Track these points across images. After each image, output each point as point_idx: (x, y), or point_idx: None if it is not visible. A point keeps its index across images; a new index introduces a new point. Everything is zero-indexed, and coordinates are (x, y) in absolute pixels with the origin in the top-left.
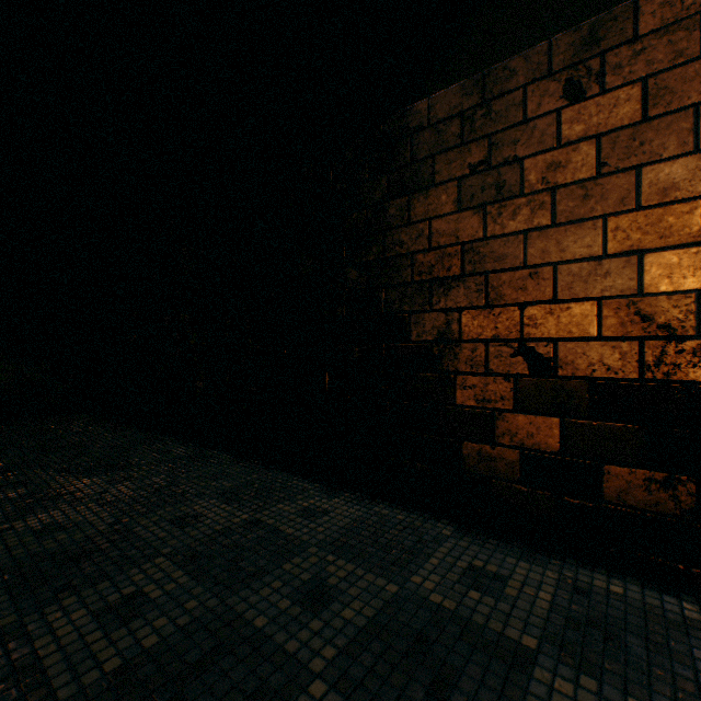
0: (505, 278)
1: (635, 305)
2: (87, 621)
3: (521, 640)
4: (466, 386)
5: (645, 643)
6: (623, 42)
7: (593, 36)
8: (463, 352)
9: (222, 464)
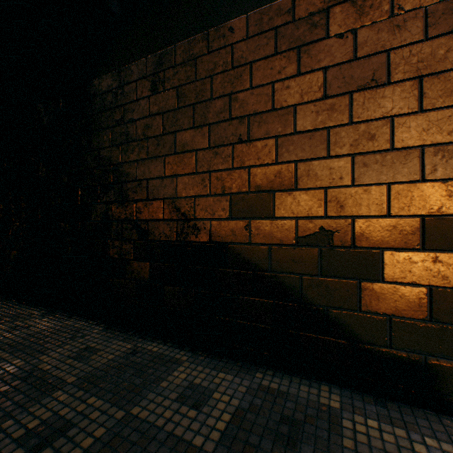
0: (130, 186)
1: (175, 202)
2: None
3: (68, 379)
4: (114, 246)
5: (137, 372)
6: (171, 66)
7: (161, 60)
8: (113, 227)
9: None
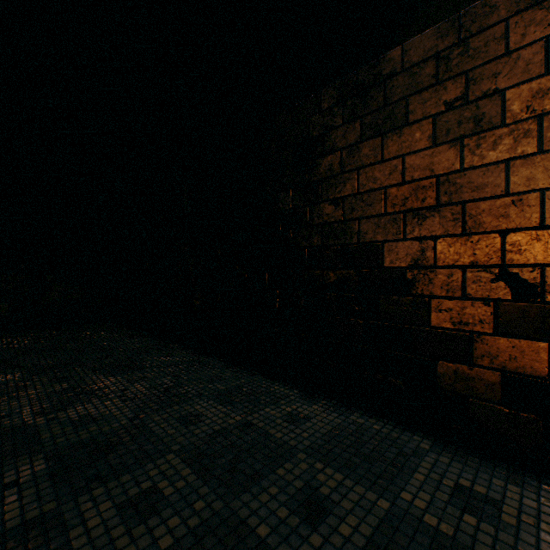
0: (484, 207)
1: None
2: (112, 514)
3: None
4: (441, 309)
5: None
6: None
7: None
8: (438, 277)
9: (215, 369)
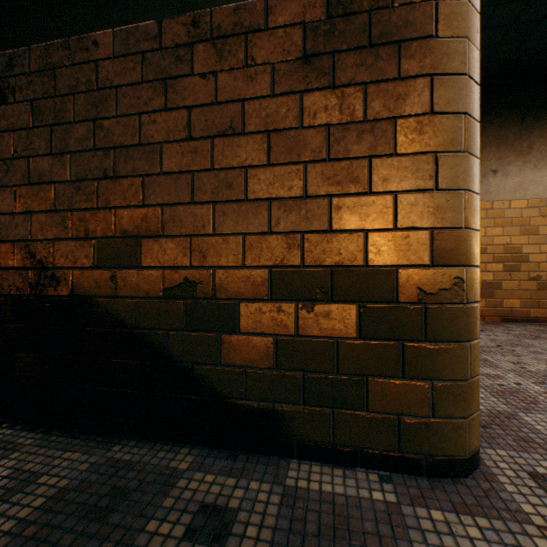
0: None
1: (30, 246)
2: None
3: None
4: None
5: None
6: (25, 73)
7: (12, 63)
8: None
9: None
